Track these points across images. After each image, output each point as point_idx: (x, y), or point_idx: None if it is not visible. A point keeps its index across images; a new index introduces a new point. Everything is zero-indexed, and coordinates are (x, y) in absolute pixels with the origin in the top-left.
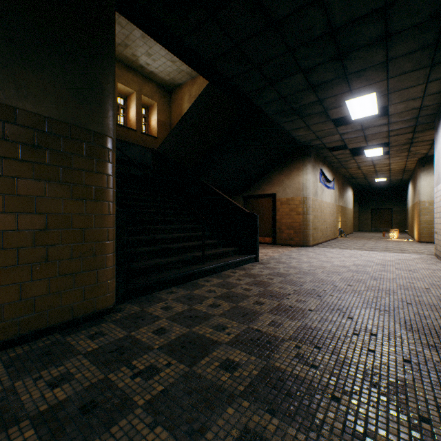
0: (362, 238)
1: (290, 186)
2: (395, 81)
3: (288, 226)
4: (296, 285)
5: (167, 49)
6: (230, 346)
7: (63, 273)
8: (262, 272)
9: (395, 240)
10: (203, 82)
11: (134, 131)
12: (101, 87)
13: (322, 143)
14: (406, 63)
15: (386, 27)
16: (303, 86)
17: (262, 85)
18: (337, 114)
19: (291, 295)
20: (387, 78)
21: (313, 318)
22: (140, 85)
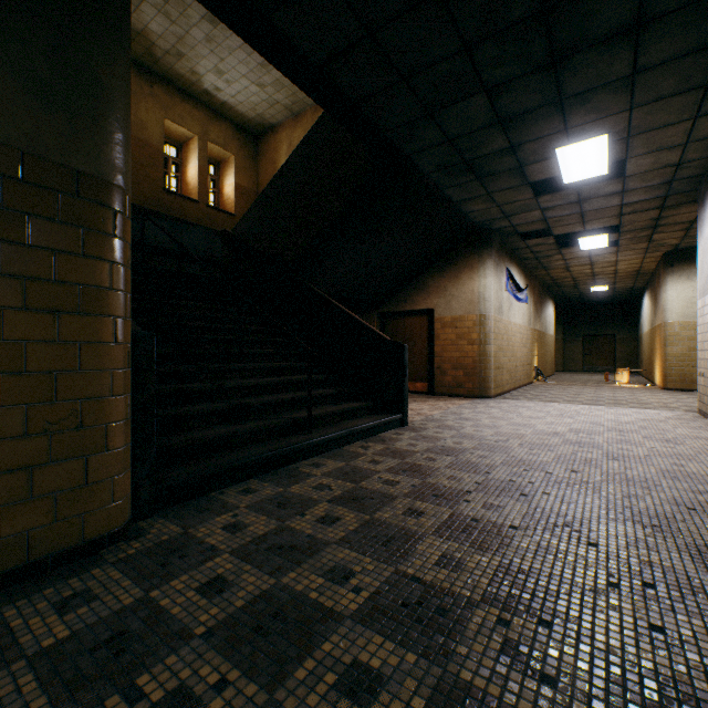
0: (571, 382)
1: (458, 297)
2: (642, 114)
3: (454, 363)
4: (479, 472)
5: (241, 37)
6: (361, 625)
7: (5, 468)
8: (416, 446)
9: (626, 385)
10: (312, 122)
11: (194, 203)
12: (96, 83)
13: (512, 225)
14: (665, 79)
15: (641, 6)
16: (486, 119)
17: (415, 115)
18: (540, 172)
19: (472, 493)
20: (630, 108)
21: (523, 545)
22: (206, 124)
